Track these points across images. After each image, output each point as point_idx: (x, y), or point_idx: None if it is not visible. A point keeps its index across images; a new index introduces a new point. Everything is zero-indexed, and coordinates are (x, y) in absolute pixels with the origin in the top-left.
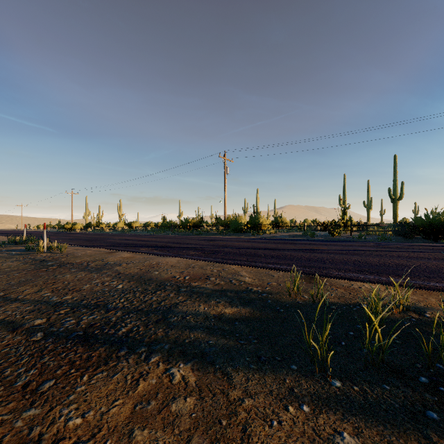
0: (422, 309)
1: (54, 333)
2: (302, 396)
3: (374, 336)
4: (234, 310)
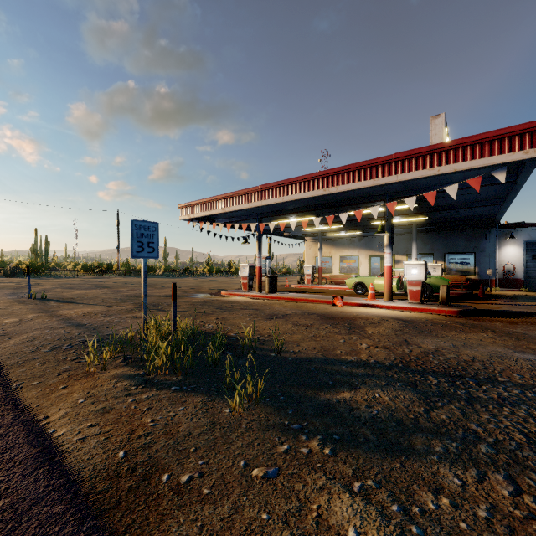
0: (130, 375)
1: (498, 383)
2: (291, 353)
3: (220, 367)
4: (339, 395)
